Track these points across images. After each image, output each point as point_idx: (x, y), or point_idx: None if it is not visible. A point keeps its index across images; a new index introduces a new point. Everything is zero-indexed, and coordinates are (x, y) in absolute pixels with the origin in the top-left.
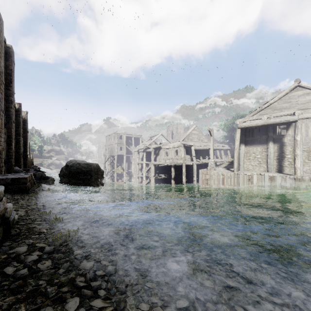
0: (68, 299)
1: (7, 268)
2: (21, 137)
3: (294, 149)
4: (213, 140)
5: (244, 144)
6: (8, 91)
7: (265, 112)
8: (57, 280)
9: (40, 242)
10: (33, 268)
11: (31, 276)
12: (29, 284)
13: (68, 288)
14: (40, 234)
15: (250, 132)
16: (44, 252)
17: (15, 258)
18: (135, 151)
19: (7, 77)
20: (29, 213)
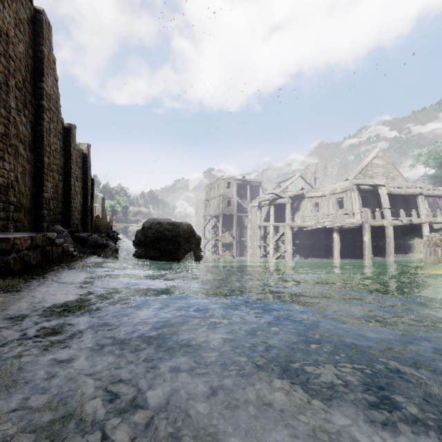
0: None
1: None
2: (73, 179)
3: None
4: None
5: None
6: (39, 89)
7: None
8: None
9: None
10: None
11: None
12: None
13: None
14: None
15: None
16: None
17: None
18: (253, 206)
19: (36, 66)
20: None
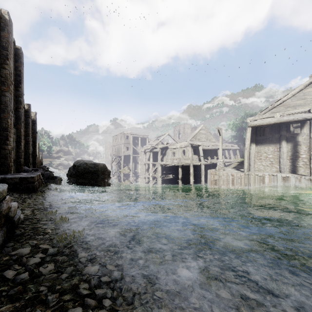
0: (70, 309)
1: (7, 271)
2: (30, 137)
3: (309, 149)
4: (221, 139)
5: (254, 143)
6: (18, 91)
7: (277, 109)
8: (59, 286)
9: (44, 243)
10: (35, 272)
11: (32, 281)
12: (29, 290)
13: (70, 296)
14: (45, 234)
15: (261, 131)
16: (48, 255)
17: (17, 260)
18: (142, 151)
19: (16, 79)
20: (35, 212)
